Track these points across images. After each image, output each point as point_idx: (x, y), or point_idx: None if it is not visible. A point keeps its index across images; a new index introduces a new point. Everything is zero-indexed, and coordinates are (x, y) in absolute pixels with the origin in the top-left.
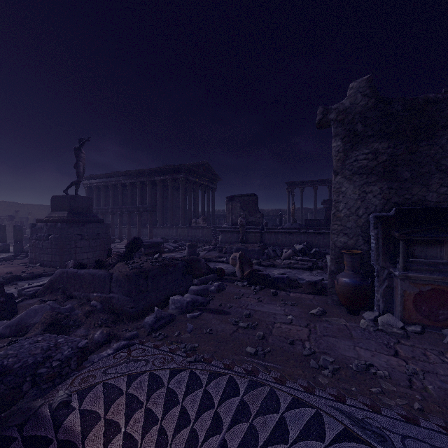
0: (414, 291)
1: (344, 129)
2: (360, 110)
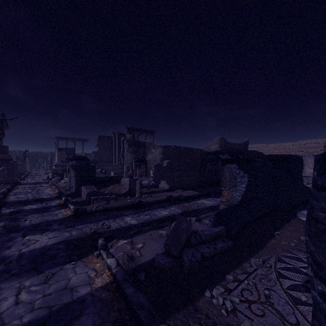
0: (139, 172)
1: (128, 143)
2: (131, 140)
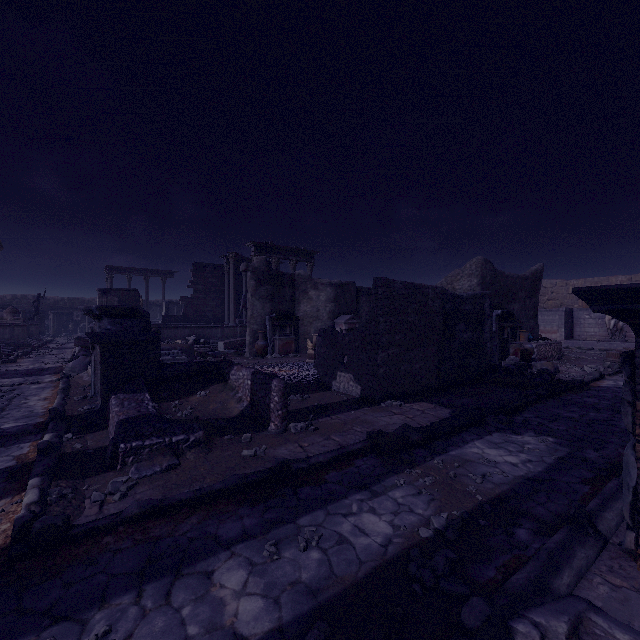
0: (282, 344)
1: (256, 276)
2: (262, 270)
